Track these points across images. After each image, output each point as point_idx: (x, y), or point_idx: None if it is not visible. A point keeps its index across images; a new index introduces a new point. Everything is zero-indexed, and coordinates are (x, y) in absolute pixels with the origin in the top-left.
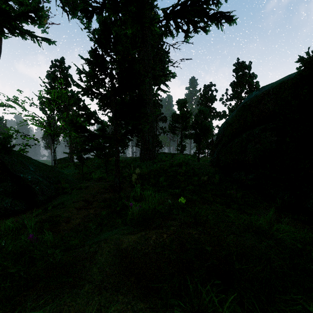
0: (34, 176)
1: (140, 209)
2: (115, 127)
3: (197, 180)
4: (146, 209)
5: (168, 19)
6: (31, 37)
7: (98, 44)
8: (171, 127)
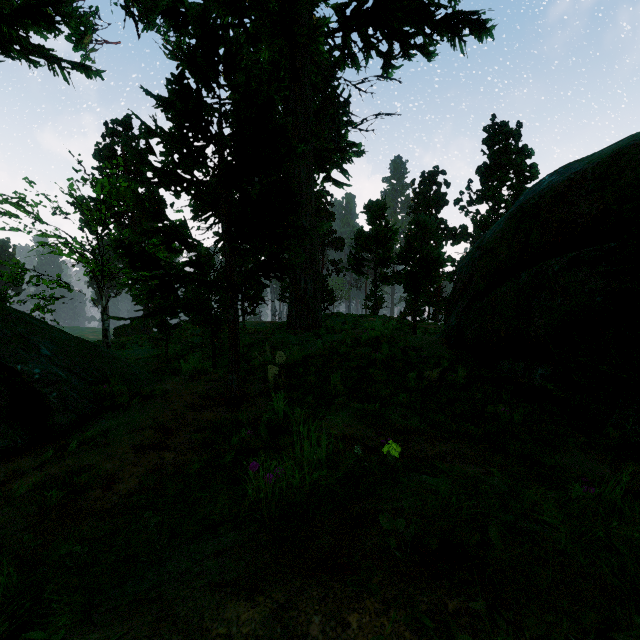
0: (49, 368)
1: (276, 483)
2: (229, 259)
3: (417, 380)
4: (294, 483)
5: (349, 29)
6: (48, 61)
7: (188, 67)
8: (353, 260)
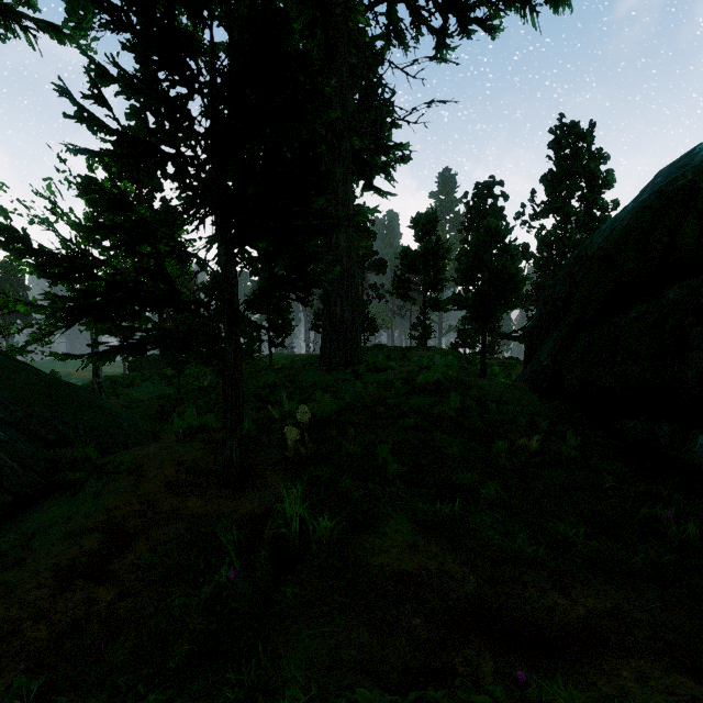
0: None
1: None
2: (226, 269)
3: (509, 452)
4: None
5: None
6: (5, 19)
7: None
8: (398, 283)
